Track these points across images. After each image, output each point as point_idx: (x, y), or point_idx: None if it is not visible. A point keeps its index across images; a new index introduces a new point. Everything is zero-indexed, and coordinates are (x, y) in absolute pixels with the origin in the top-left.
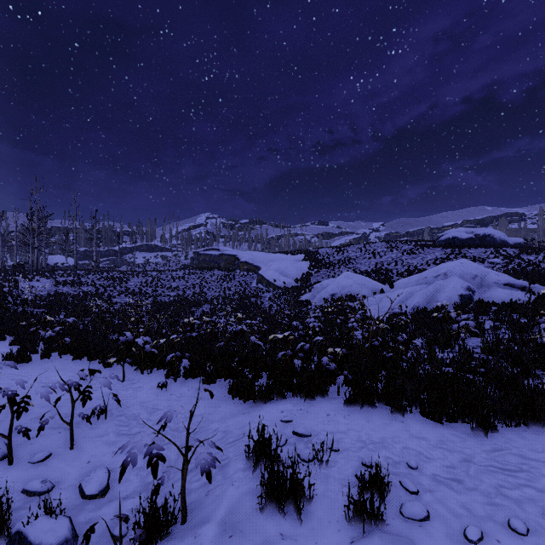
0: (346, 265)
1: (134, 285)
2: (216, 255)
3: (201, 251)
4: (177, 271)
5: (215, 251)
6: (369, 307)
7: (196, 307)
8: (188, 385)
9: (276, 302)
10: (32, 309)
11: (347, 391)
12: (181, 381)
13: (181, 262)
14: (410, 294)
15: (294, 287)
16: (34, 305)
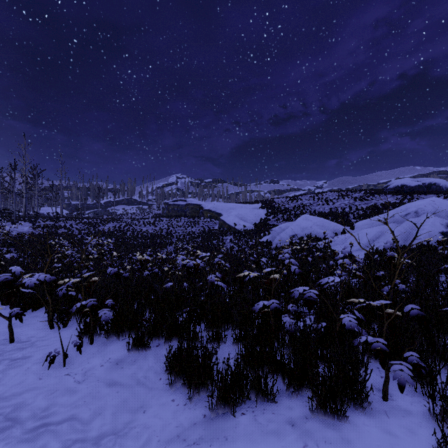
0: (301, 211)
1: (107, 229)
2: (183, 204)
3: (170, 202)
4: (149, 218)
5: (182, 202)
6: (335, 247)
7: (161, 248)
8: (105, 353)
9: (237, 243)
10: (1, 248)
11: (395, 385)
12: (99, 345)
13: (154, 212)
14: (380, 232)
15: (253, 230)
16: (3, 244)
